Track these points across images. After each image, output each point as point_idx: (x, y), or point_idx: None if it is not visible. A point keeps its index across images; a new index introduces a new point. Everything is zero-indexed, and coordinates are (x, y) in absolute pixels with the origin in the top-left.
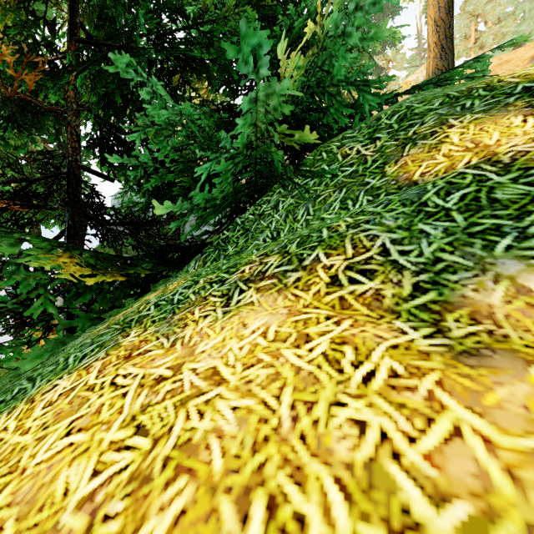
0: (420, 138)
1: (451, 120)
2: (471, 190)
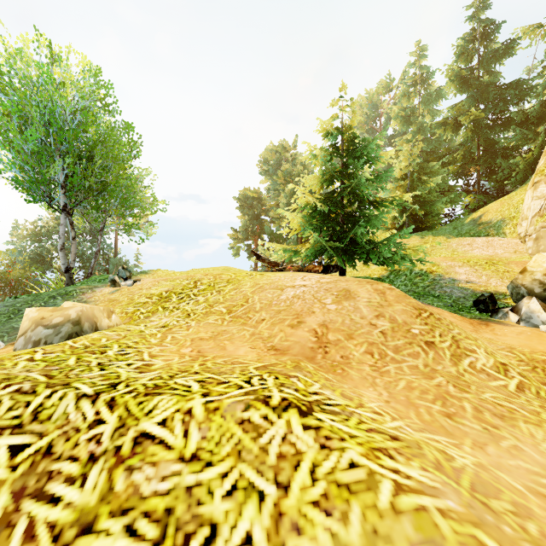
0: None
1: None
2: None
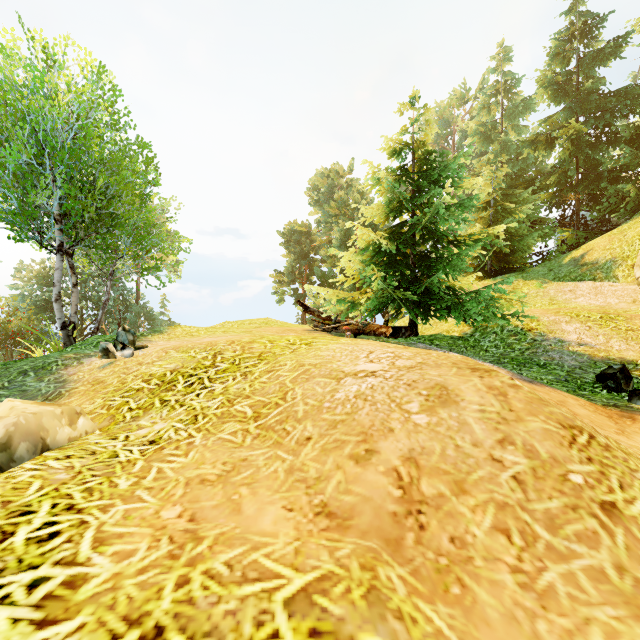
0: None
1: None
2: None
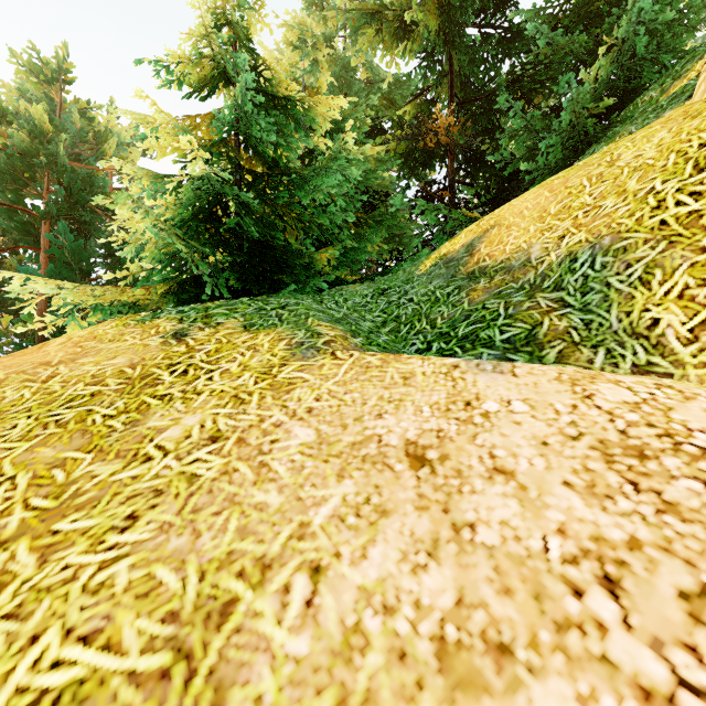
0: (684, 73)
1: (705, 55)
2: (678, 93)
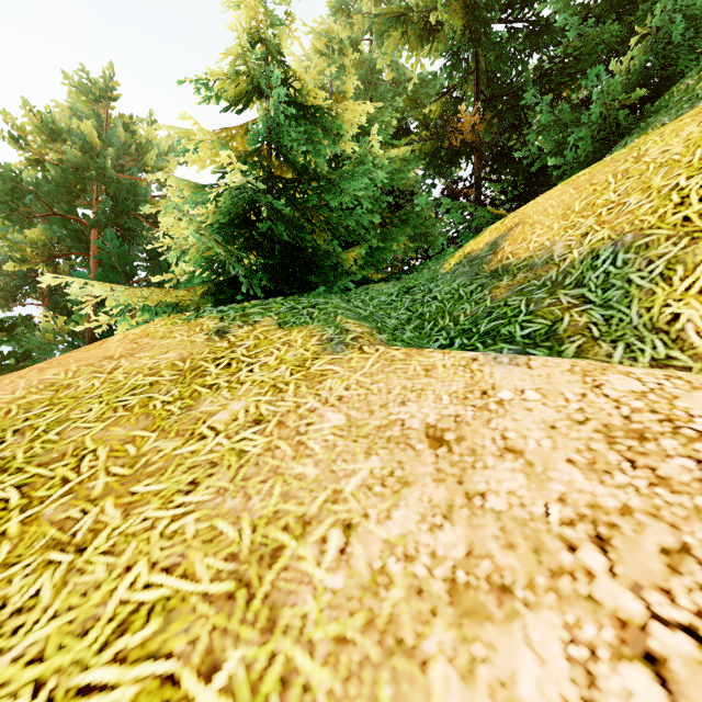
0: None
1: None
2: None
